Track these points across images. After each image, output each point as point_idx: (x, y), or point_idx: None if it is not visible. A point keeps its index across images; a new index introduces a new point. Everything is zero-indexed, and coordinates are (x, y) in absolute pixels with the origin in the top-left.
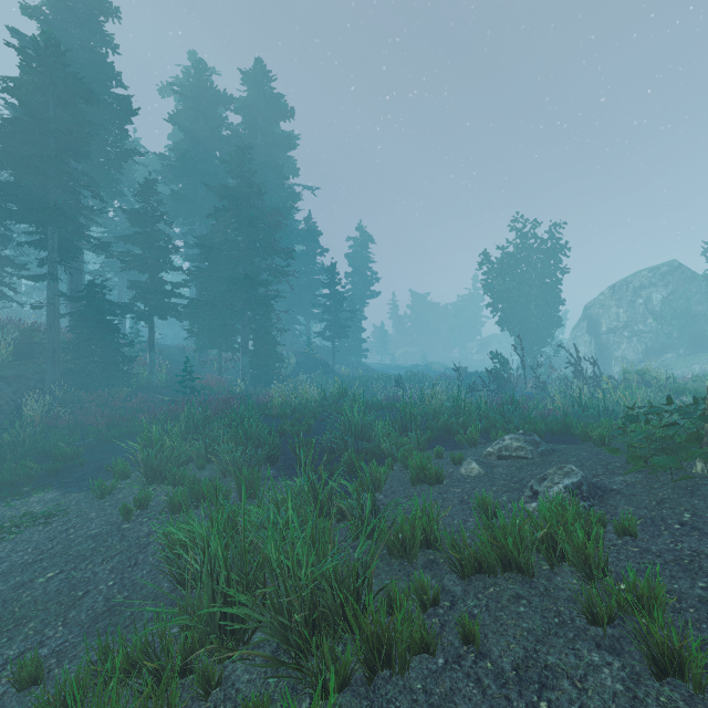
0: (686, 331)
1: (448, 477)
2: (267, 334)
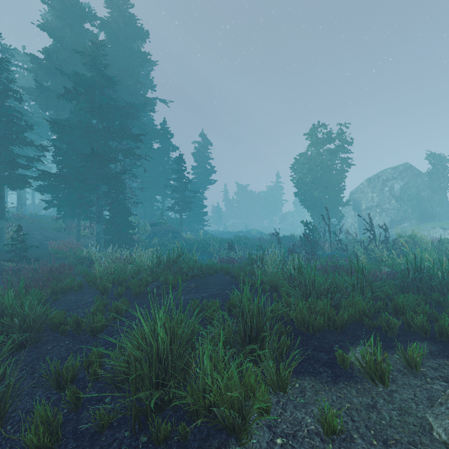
0: (416, 208)
1: None
2: (120, 206)
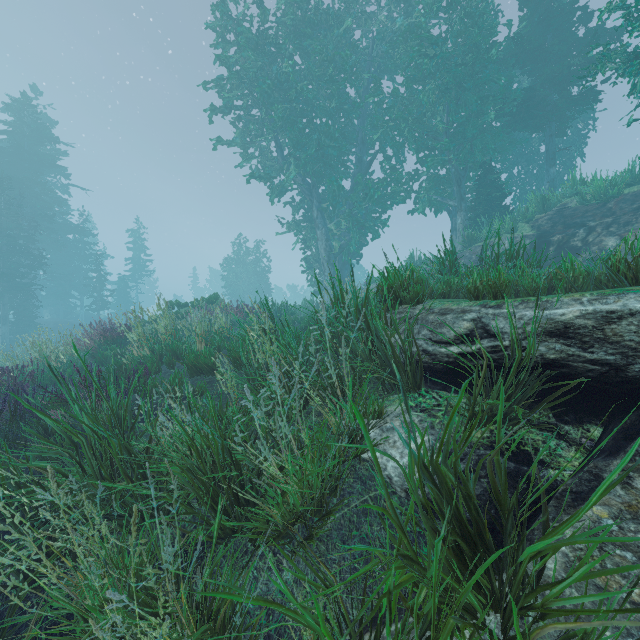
0: None
1: None
2: (26, 310)
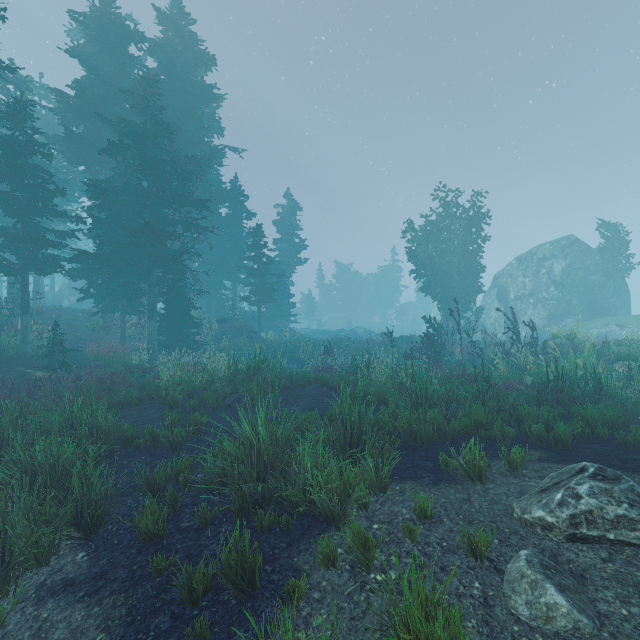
0: (584, 298)
1: (489, 635)
2: (179, 296)
